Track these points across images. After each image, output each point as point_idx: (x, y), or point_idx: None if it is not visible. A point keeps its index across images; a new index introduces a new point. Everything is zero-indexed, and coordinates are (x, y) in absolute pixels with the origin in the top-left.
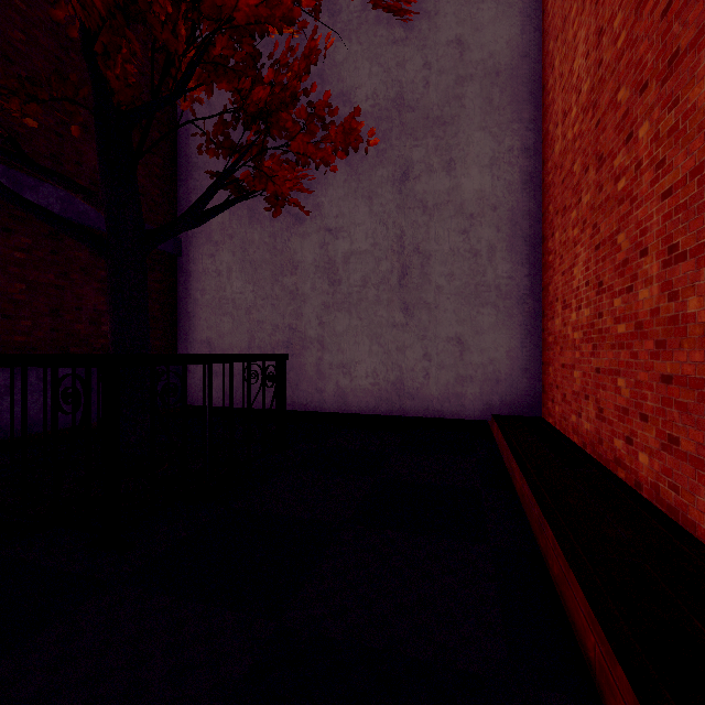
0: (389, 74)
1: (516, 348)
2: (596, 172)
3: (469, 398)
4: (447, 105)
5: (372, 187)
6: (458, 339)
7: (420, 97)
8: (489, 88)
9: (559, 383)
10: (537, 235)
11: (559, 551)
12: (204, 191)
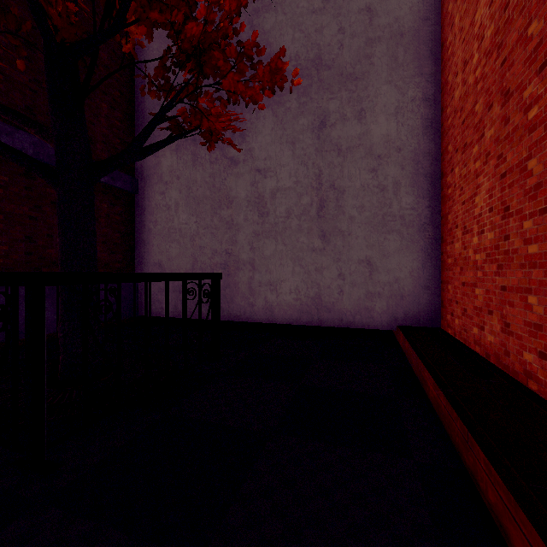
0: (309, 39)
1: (417, 269)
2: (501, 107)
3: (377, 311)
4: (359, 63)
5: (295, 134)
6: (368, 261)
7: (335, 57)
8: (395, 48)
9: (458, 299)
10: (436, 172)
11: (497, 479)
12: (156, 140)
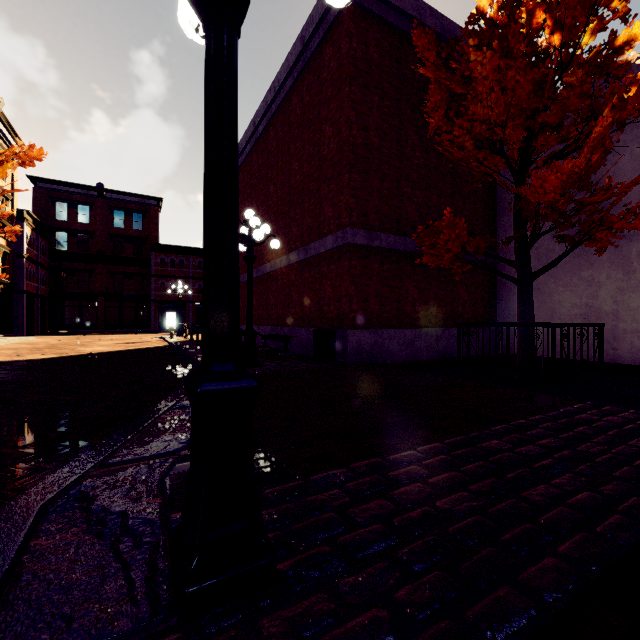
0: None
1: None
2: None
3: None
4: None
5: None
6: None
7: None
8: None
9: None
10: None
11: None
12: None
